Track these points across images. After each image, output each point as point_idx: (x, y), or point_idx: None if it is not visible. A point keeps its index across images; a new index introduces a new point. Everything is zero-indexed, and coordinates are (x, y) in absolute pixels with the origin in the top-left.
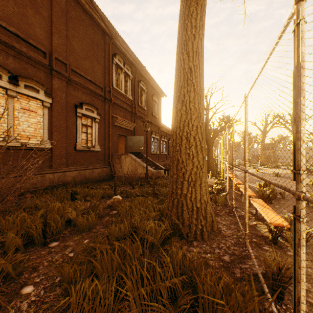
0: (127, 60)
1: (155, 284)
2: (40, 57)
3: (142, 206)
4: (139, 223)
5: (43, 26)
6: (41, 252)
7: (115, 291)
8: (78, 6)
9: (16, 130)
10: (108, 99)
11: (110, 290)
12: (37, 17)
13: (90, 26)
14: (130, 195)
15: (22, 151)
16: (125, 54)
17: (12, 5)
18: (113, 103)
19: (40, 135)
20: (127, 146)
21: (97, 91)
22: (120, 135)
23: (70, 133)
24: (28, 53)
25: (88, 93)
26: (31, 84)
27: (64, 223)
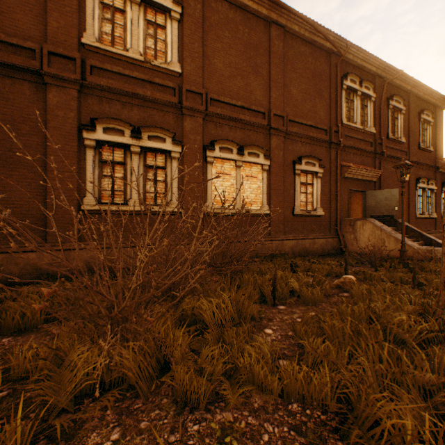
0: (365, 74)
1: (398, 368)
2: (259, 120)
3: (388, 294)
4: (381, 311)
5: (262, 86)
6: (272, 310)
7: (346, 362)
8: (296, 41)
9: (242, 197)
10: (335, 142)
11: (342, 354)
12: (257, 80)
13: (309, 56)
14: (370, 279)
15: (249, 218)
16: (363, 66)
17: (239, 80)
18: (341, 147)
19: (259, 200)
20: (365, 207)
21: (319, 136)
22: (352, 190)
23: (287, 196)
24: (250, 120)
25: (307, 143)
26: (252, 151)
27: (289, 291)
